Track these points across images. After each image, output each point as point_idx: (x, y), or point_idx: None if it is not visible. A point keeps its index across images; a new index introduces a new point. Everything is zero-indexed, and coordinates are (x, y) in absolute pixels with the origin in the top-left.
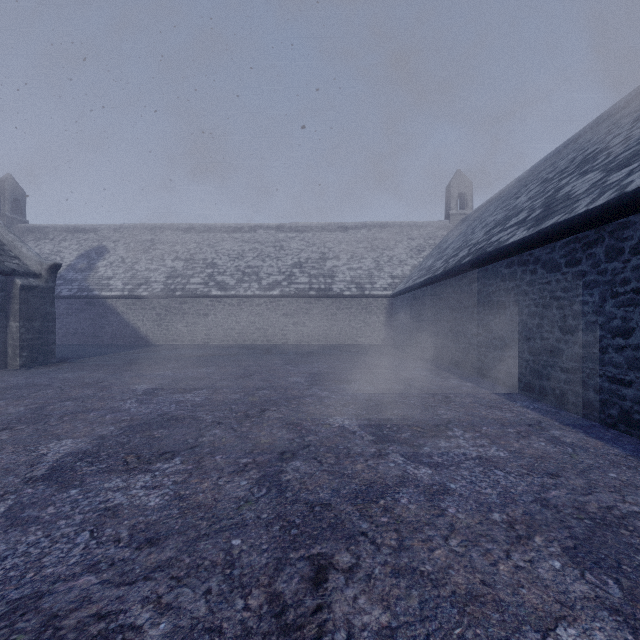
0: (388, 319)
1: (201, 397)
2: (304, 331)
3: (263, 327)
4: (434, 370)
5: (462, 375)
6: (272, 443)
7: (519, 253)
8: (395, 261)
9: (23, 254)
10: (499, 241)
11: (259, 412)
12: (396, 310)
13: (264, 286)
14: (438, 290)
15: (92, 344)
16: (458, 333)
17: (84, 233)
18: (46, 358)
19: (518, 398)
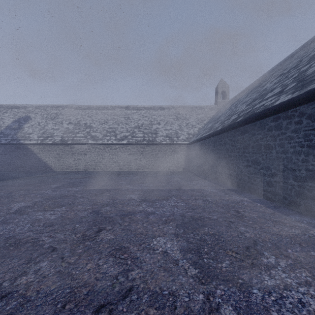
0: (186, 157)
1: (57, 215)
2: (140, 163)
3: (117, 161)
4: (218, 188)
5: (237, 191)
6: (92, 286)
7: (284, 110)
8: (189, 125)
9: None
10: (264, 105)
11: (95, 232)
12: (191, 152)
13: (118, 138)
14: (218, 139)
15: (18, 171)
16: (232, 165)
17: (18, 109)
18: None
19: (288, 212)
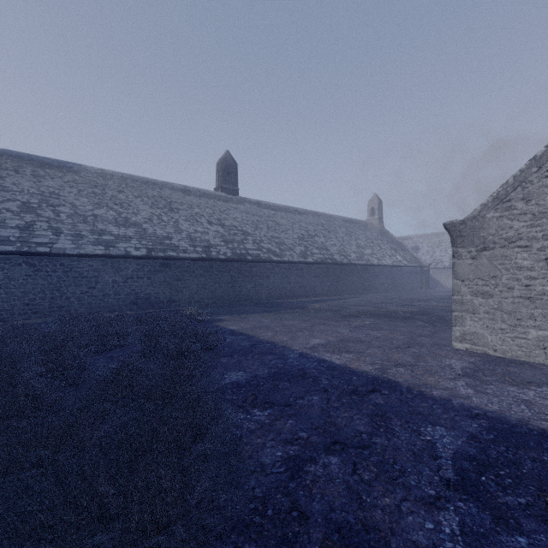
0: None
1: None
2: None
3: None
4: None
5: None
6: None
7: None
8: None
9: (422, 261)
10: None
11: None
12: None
13: None
14: None
15: None
16: None
17: (406, 240)
18: (428, 288)
19: None
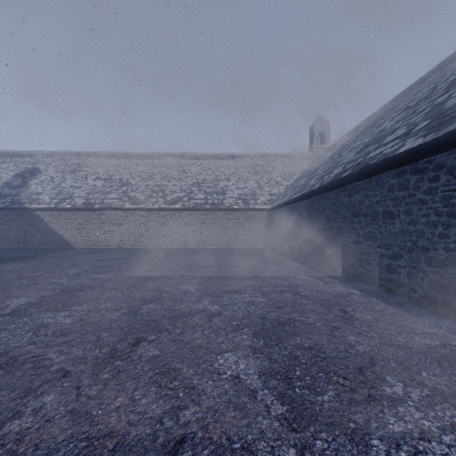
0: (268, 227)
1: (74, 317)
2: (201, 237)
3: (167, 234)
4: (315, 274)
5: (343, 280)
6: (123, 435)
7: (413, 161)
8: (273, 182)
9: None
10: (383, 153)
11: (131, 345)
12: (274, 220)
13: (168, 201)
14: (314, 203)
15: (22, 248)
16: (336, 240)
17: (21, 157)
18: None
19: (418, 311)
